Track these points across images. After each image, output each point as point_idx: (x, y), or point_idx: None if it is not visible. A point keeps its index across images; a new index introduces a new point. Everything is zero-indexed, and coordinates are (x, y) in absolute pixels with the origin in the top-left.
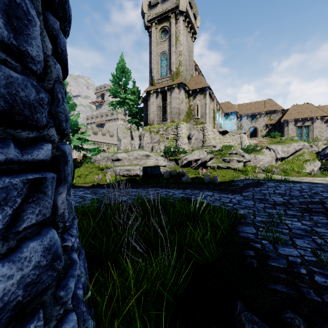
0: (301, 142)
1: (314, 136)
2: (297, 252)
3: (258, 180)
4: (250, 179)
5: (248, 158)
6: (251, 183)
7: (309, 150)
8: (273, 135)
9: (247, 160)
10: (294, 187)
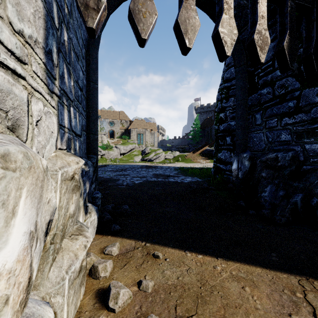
0: (134, 144)
1: (146, 140)
2: (103, 175)
3: (106, 164)
4: (103, 164)
5: (104, 153)
6: (102, 166)
7: (139, 149)
8: (124, 138)
9: (103, 154)
10: (119, 166)
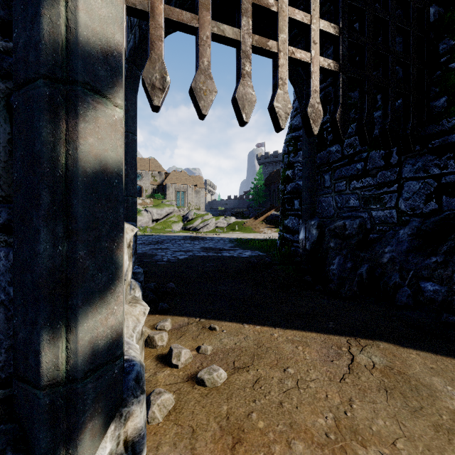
0: (172, 207)
1: (188, 201)
2: None
3: None
4: None
5: None
6: None
7: (178, 214)
8: (157, 197)
9: None
10: (152, 237)
